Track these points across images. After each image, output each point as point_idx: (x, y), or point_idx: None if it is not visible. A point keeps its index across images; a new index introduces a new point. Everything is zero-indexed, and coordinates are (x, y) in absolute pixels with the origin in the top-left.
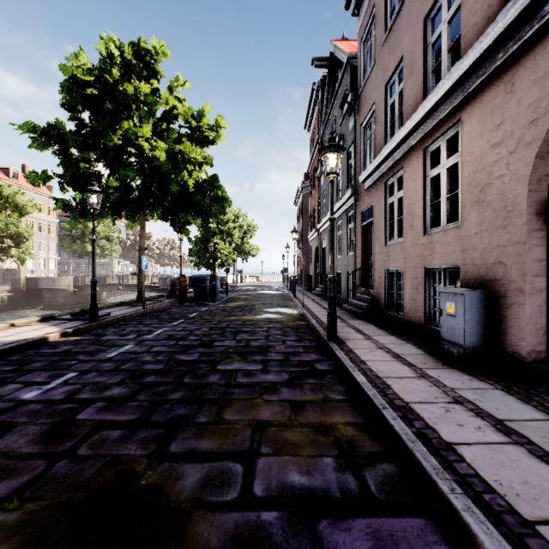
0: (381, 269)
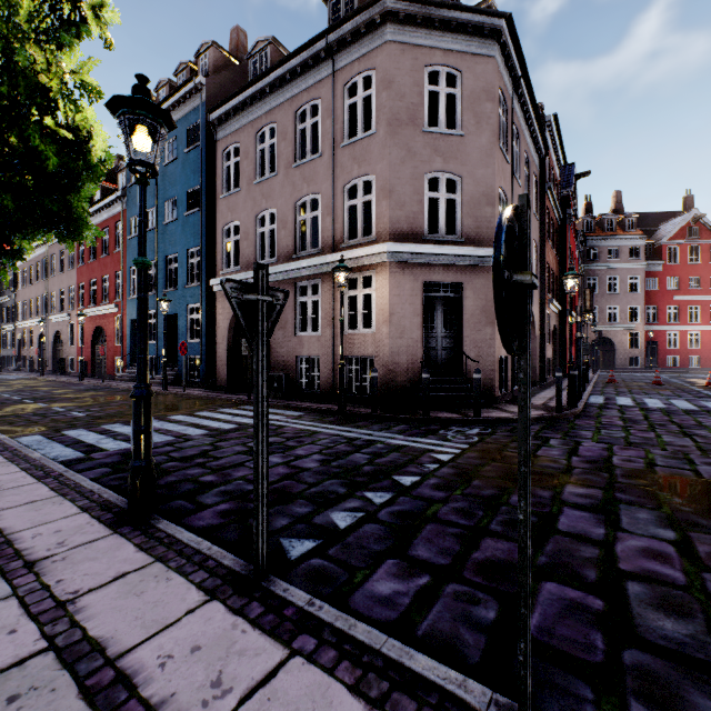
0: (23, 356)
